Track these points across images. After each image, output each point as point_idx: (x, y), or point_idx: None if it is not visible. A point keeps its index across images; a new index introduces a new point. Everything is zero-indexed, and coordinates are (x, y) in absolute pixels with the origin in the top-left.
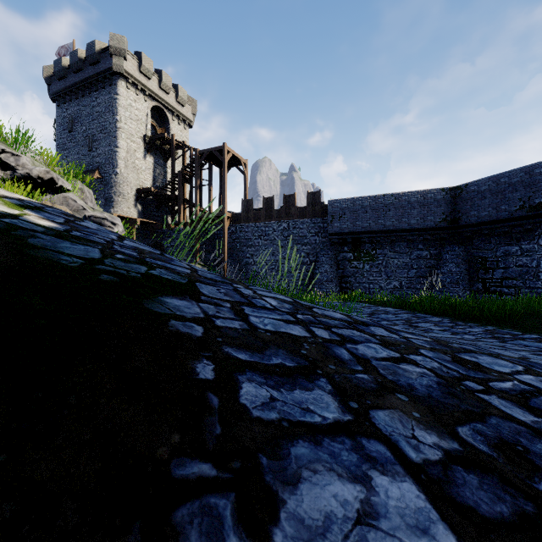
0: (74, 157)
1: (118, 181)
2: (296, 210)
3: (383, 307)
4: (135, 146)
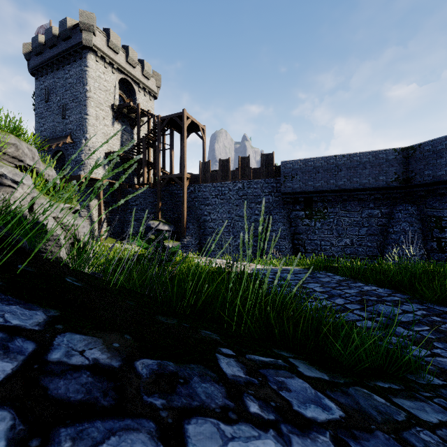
0: (49, 125)
1: (88, 146)
2: (251, 171)
3: (365, 285)
4: (103, 114)
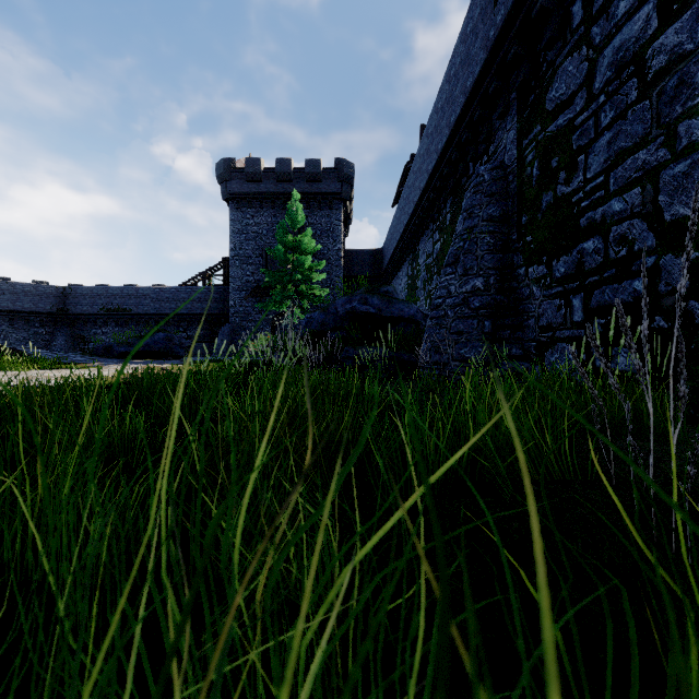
0: None
1: None
2: None
3: None
4: None
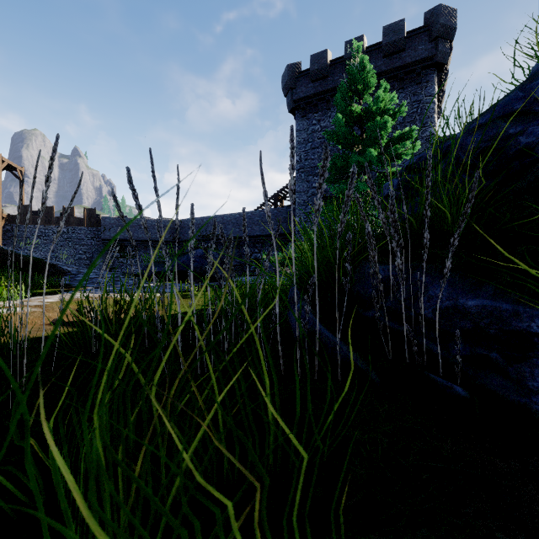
0: None
1: None
2: (75, 220)
3: None
4: None
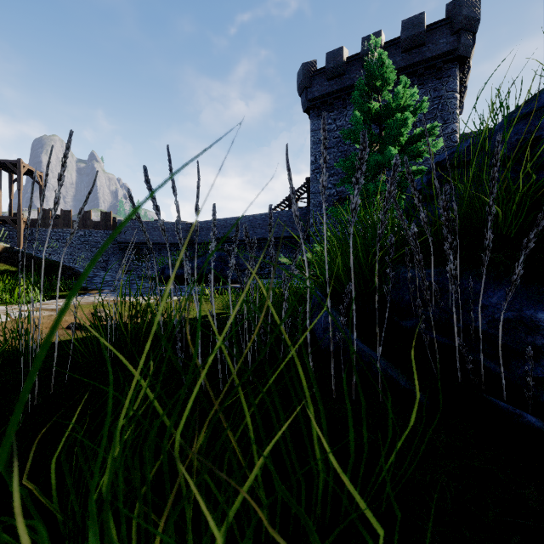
0: None
1: None
2: (92, 223)
3: None
4: None
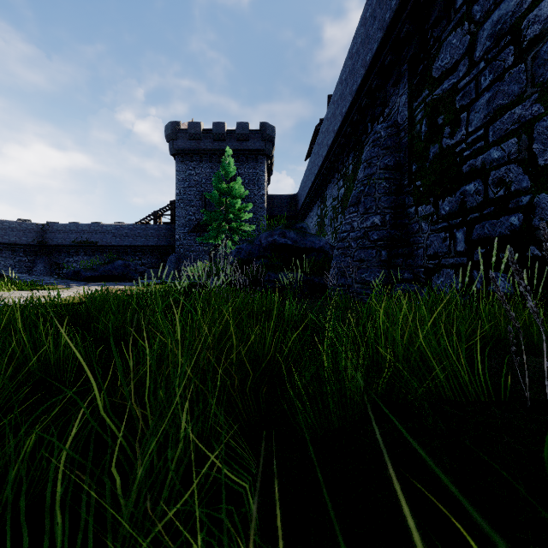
0: None
1: None
2: None
3: None
4: None
